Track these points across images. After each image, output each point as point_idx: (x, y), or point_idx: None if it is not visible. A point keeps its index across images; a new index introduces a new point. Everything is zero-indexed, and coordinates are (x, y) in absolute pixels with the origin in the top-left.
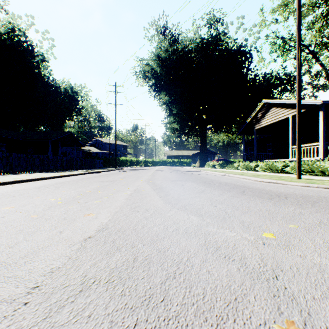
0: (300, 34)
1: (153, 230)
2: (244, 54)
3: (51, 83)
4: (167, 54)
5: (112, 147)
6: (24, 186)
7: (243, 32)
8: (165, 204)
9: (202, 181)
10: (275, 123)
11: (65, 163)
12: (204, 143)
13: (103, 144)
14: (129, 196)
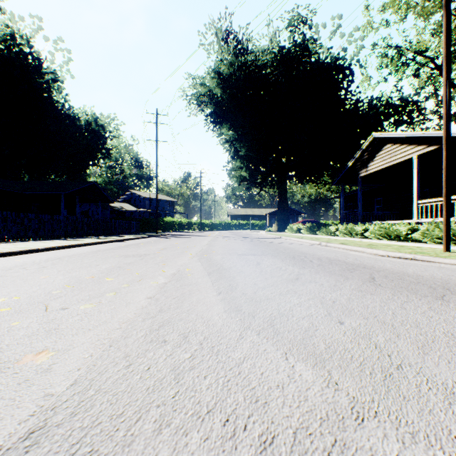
0: (449, 15)
1: (187, 453)
2: (343, 69)
3: (66, 113)
4: (232, 70)
5: (154, 203)
6: None
7: (341, 38)
8: (229, 316)
9: (288, 256)
10: (390, 167)
11: (80, 226)
12: (284, 198)
13: (141, 199)
14: (159, 289)
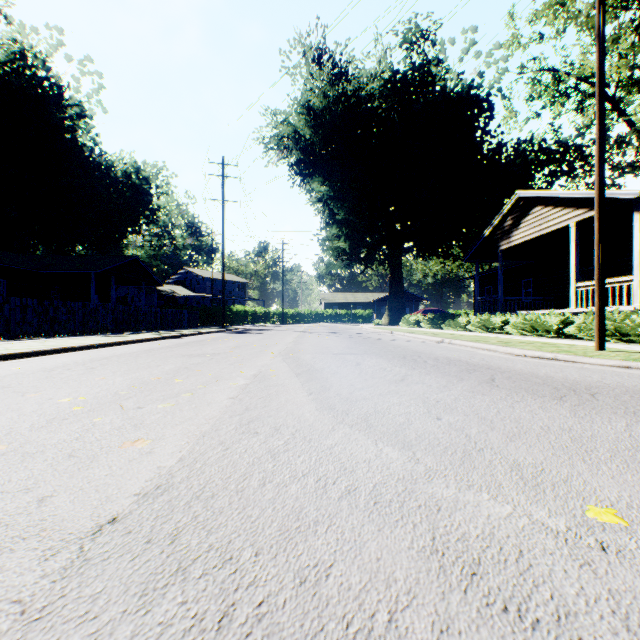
0: (603, 48)
1: (288, 495)
2: (478, 102)
3: (96, 160)
4: (326, 103)
5: (218, 286)
6: (21, 366)
7: (476, 59)
8: (321, 413)
9: (398, 355)
10: (540, 238)
11: (121, 317)
12: (398, 279)
13: (200, 280)
14: (241, 390)
